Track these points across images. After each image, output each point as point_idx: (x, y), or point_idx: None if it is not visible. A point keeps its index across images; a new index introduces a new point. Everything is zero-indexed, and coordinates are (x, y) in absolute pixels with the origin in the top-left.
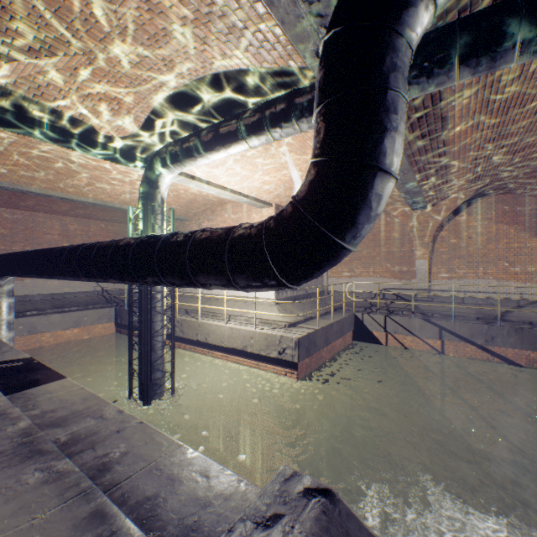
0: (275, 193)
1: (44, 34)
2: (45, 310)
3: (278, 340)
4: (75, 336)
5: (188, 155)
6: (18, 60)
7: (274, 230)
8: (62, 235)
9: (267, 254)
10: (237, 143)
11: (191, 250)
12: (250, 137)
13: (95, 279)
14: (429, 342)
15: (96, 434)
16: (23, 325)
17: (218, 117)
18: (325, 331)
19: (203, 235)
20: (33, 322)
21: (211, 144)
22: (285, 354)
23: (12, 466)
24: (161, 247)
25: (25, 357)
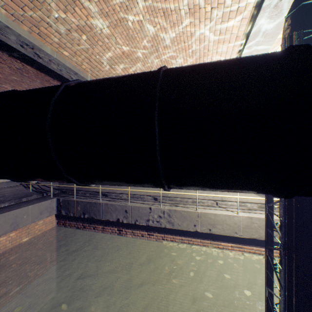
0: None
1: None
2: None
3: None
4: (11, 242)
5: None
6: None
7: None
8: None
9: None
10: None
11: None
12: None
13: None
14: None
15: None
16: None
17: None
18: None
19: None
20: None
21: None
22: None
23: None
24: None
25: None
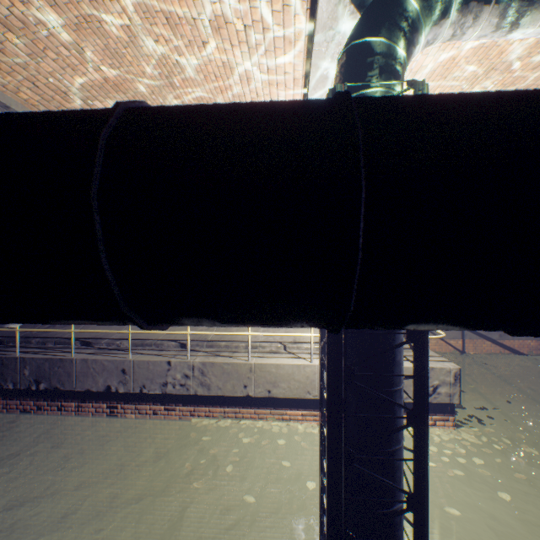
0: None
1: None
2: None
3: None
4: None
5: None
6: None
7: None
8: None
9: None
10: None
11: None
12: None
13: None
14: (451, 343)
15: None
16: None
17: None
18: None
19: None
20: None
21: None
22: (437, 394)
23: None
24: None
25: None
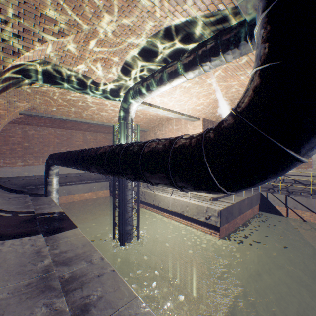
0: (202, 111)
1: (59, 22)
2: (75, 182)
3: (205, 210)
4: (89, 197)
5: (146, 90)
6: (47, 42)
7: (214, 141)
8: (84, 142)
9: (206, 164)
10: (177, 78)
11: (143, 156)
12: (187, 71)
13: (90, 171)
14: None
15: (85, 275)
16: (65, 190)
17: (165, 62)
18: (239, 204)
19: (151, 145)
20: (69, 188)
21: (160, 81)
22: (210, 220)
23: (31, 298)
24: (123, 153)
25: (60, 211)
